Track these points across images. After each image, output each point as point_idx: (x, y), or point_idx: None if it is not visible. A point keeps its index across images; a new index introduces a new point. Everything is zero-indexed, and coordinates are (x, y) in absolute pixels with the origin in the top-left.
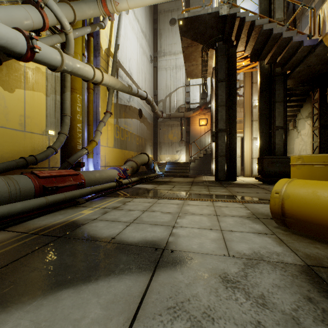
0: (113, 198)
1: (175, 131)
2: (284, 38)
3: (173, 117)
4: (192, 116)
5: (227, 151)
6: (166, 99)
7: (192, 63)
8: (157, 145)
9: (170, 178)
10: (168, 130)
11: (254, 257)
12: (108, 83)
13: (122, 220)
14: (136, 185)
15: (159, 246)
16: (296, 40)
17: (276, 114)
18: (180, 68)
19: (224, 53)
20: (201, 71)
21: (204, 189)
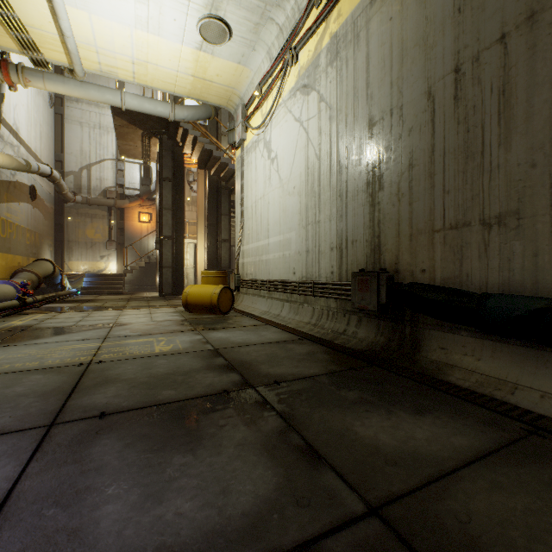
0: (30, 315)
1: (98, 225)
2: (223, 162)
3: (96, 204)
4: (128, 207)
5: (174, 262)
6: (82, 173)
7: (130, 143)
8: (64, 245)
9: (94, 296)
10: (85, 223)
11: (165, 320)
12: (1, 165)
13: (69, 321)
14: (45, 305)
15: (110, 324)
16: (231, 167)
17: (223, 226)
18: (107, 130)
19: (170, 149)
20: (142, 153)
21: (144, 303)
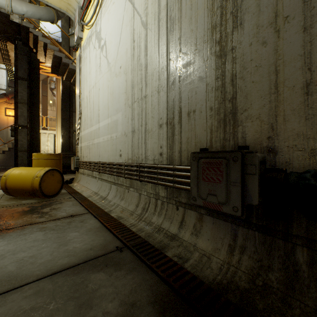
0: None
1: None
2: (71, 69)
3: None
4: None
5: (29, 147)
6: None
7: None
8: None
9: None
10: None
11: None
12: None
13: None
14: None
15: None
16: None
17: (74, 120)
18: None
19: (25, 54)
20: (2, 57)
21: None
